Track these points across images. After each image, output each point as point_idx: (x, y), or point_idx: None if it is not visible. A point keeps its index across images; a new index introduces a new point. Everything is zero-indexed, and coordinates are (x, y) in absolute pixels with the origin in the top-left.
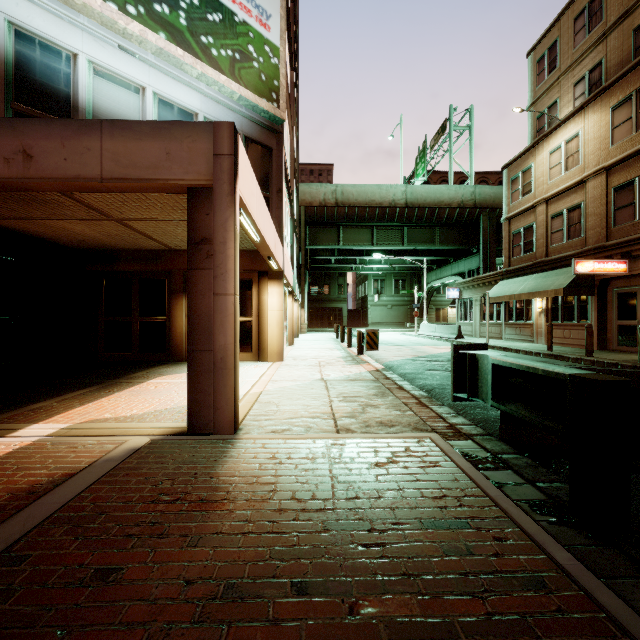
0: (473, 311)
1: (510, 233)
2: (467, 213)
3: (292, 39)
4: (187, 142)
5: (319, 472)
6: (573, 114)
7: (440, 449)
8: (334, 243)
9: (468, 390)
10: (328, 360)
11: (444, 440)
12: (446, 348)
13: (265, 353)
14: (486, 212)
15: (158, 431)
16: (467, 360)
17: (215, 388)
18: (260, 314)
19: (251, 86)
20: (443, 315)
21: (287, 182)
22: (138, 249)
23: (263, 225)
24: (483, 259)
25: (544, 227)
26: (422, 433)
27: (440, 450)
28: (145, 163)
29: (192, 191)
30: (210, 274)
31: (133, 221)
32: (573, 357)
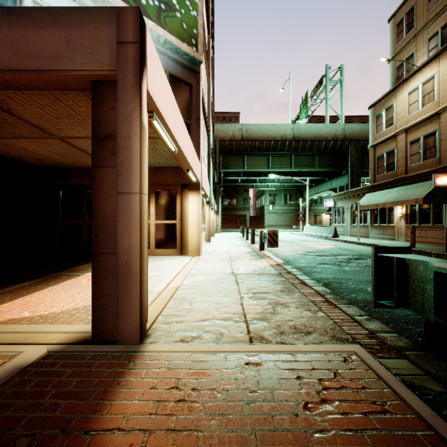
0: (345, 216)
1: (375, 157)
2: (339, 144)
3: (209, 10)
4: (89, 29)
5: (232, 422)
6: (429, 61)
7: (376, 375)
8: (240, 167)
9: (395, 298)
10: (237, 255)
11: (374, 358)
12: (327, 244)
13: (186, 249)
14: (353, 143)
15: (62, 337)
16: (394, 265)
17: (119, 294)
18: (183, 218)
19: (174, 32)
20: (319, 220)
21: (205, 116)
22: (86, 166)
23: (180, 137)
24: (351, 178)
25: (404, 151)
26: (344, 345)
27: (377, 377)
28: (44, 53)
29: (96, 84)
30: (115, 172)
31: (73, 139)
32: (435, 253)
